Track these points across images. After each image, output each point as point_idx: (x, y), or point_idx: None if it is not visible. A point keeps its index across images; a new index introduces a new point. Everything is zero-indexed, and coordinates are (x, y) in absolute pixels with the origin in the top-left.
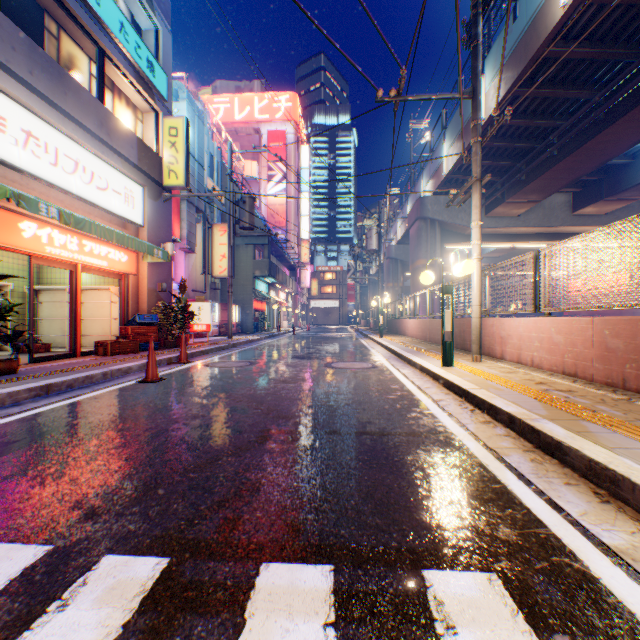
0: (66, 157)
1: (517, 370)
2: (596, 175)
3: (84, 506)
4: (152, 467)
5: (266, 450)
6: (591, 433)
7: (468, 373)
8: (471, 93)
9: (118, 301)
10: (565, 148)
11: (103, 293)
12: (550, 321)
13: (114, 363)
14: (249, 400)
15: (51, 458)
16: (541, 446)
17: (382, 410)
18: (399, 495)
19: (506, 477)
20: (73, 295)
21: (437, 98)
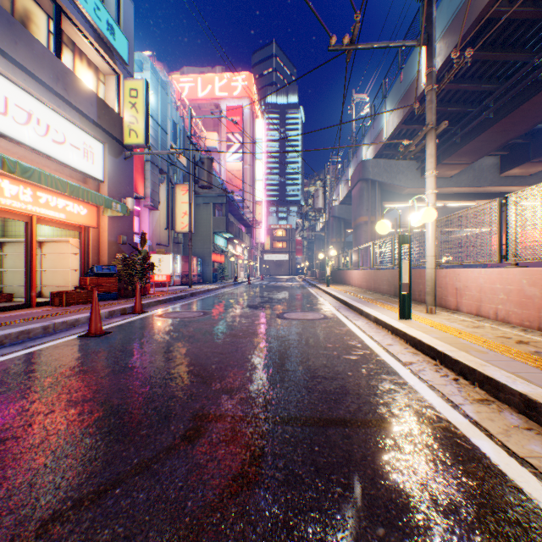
0: (17, 107)
1: (481, 324)
2: (523, 139)
3: None
4: (3, 507)
5: (194, 460)
6: None
7: (431, 328)
8: (426, 40)
9: (78, 253)
10: (501, 110)
11: (64, 245)
12: (521, 272)
13: (62, 315)
14: (191, 362)
15: None
16: None
17: (347, 379)
18: None
19: None
20: (28, 246)
21: (391, 46)
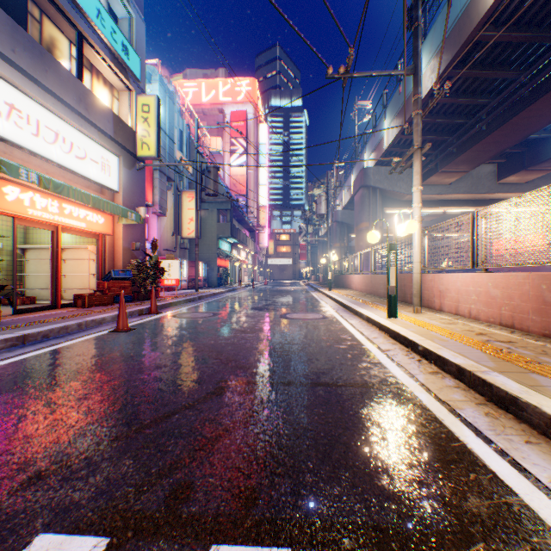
0: (47, 128)
1: (456, 321)
2: (518, 148)
3: (30, 469)
4: (108, 422)
5: (223, 403)
6: (544, 387)
7: (412, 324)
8: (412, 70)
9: (96, 258)
10: (493, 123)
11: (83, 251)
12: (487, 276)
13: (89, 314)
14: (210, 350)
15: (10, 411)
16: (494, 399)
17: (334, 360)
18: (357, 455)
19: (464, 434)
20: (54, 253)
21: (382, 75)
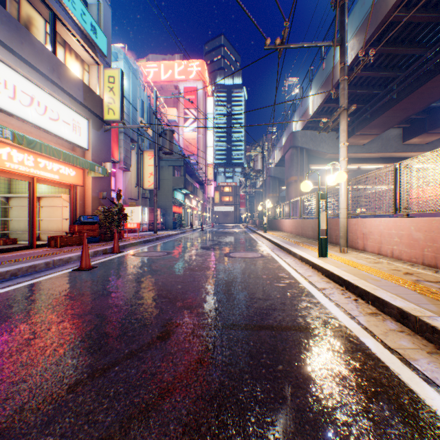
0: (23, 93)
1: (380, 260)
2: (421, 115)
3: None
4: (42, 377)
5: (167, 351)
6: None
7: (342, 263)
8: (339, 41)
9: (68, 206)
10: (402, 93)
11: (57, 200)
12: (410, 221)
13: (59, 254)
14: (160, 288)
15: None
16: None
17: (275, 299)
18: (316, 430)
19: (428, 395)
20: (30, 201)
21: (313, 46)
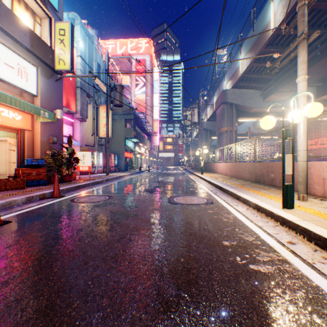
0: None
1: None
2: None
3: None
4: None
5: None
6: None
7: None
8: None
9: (16, 149)
10: (326, 49)
11: (5, 143)
12: None
13: None
14: (58, 284)
15: None
16: None
17: None
18: None
19: None
20: None
21: None
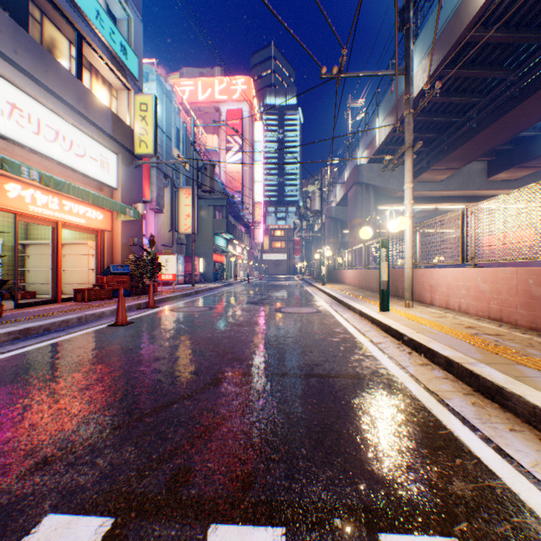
0: (48, 127)
1: (446, 315)
2: (508, 146)
3: (37, 455)
4: (110, 411)
5: (220, 393)
6: (529, 378)
7: (403, 318)
8: (404, 70)
9: (95, 254)
10: (483, 122)
11: (82, 247)
12: (476, 271)
13: (89, 308)
14: (207, 343)
15: (16, 401)
16: (480, 390)
17: (327, 352)
18: (349, 442)
19: (451, 422)
20: (54, 248)
21: (374, 75)
